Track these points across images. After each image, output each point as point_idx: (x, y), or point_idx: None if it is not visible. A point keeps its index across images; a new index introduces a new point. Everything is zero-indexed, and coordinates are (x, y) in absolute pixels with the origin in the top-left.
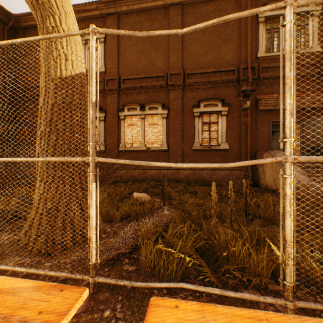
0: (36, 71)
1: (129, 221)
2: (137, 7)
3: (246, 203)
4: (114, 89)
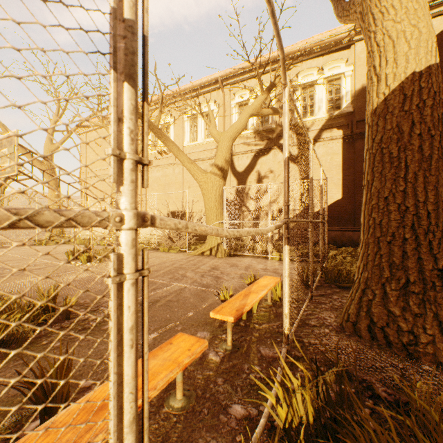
0: None
1: None
2: None
3: None
4: None
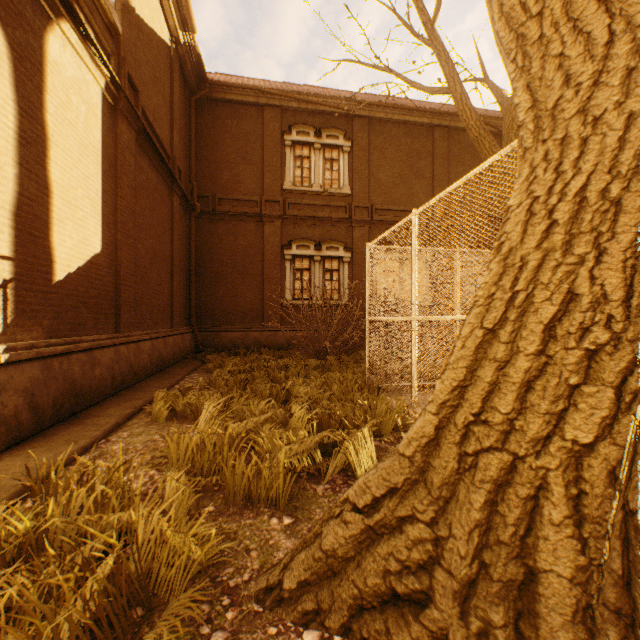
0: (233, 174)
1: None
2: (397, 118)
3: None
4: (366, 221)
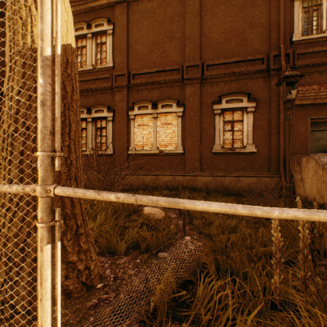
0: None
1: (137, 253)
2: None
3: (312, 237)
4: (123, 86)
